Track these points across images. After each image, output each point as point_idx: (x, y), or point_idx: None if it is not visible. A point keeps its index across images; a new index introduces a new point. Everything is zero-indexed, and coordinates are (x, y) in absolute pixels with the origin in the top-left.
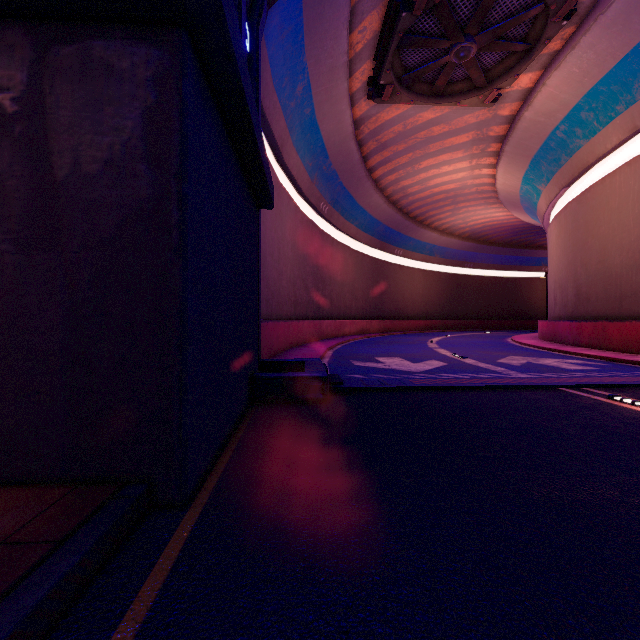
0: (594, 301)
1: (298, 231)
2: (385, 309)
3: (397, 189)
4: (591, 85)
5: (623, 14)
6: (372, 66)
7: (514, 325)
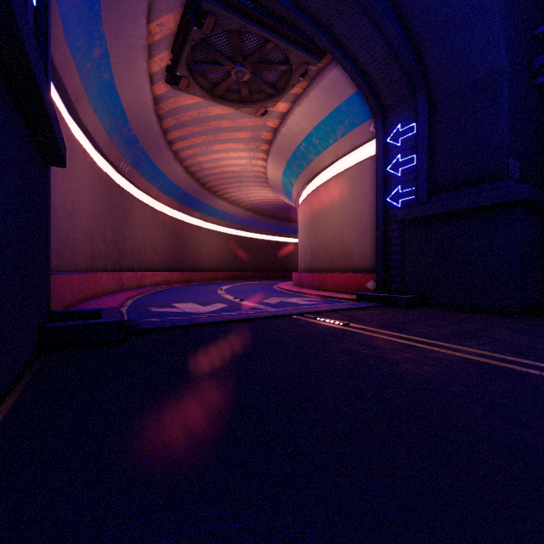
0: (320, 260)
1: (96, 186)
2: (185, 263)
3: (194, 163)
4: (317, 123)
5: (330, 86)
6: (170, 57)
7: (281, 276)
